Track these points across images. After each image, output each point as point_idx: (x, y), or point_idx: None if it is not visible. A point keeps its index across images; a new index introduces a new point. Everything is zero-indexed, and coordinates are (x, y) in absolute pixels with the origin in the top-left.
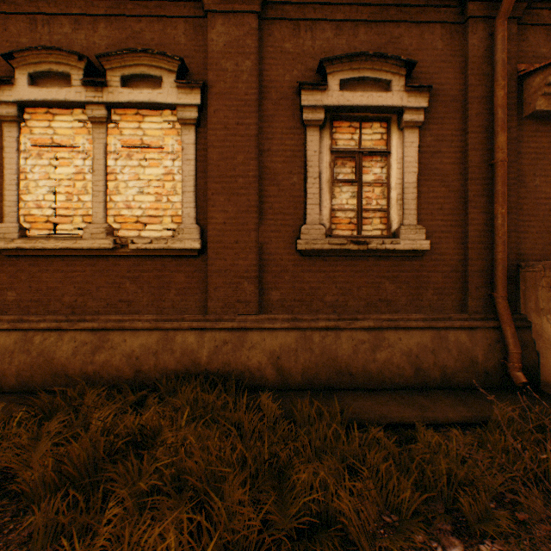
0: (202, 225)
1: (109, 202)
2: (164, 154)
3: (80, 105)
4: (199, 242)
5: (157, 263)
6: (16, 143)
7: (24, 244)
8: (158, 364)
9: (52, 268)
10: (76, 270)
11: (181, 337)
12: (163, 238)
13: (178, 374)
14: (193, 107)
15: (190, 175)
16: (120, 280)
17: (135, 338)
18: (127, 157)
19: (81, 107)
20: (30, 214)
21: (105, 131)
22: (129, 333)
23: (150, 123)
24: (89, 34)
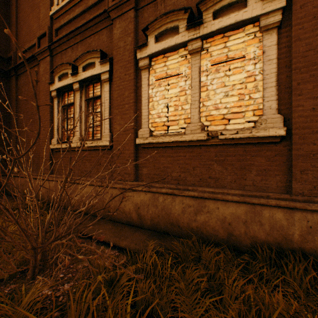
0: (283, 115)
1: (201, 107)
2: (244, 62)
3: (183, 45)
4: (283, 129)
5: (239, 149)
6: (147, 81)
7: (152, 140)
8: (248, 232)
9: (166, 154)
10: (179, 156)
11: (267, 212)
12: (247, 129)
13: (267, 244)
14: (276, 11)
15: (271, 72)
16: (209, 162)
17: (225, 207)
18: (215, 72)
19: (183, 46)
20: (154, 122)
21: (199, 57)
22: (220, 203)
23: (232, 41)
24: None
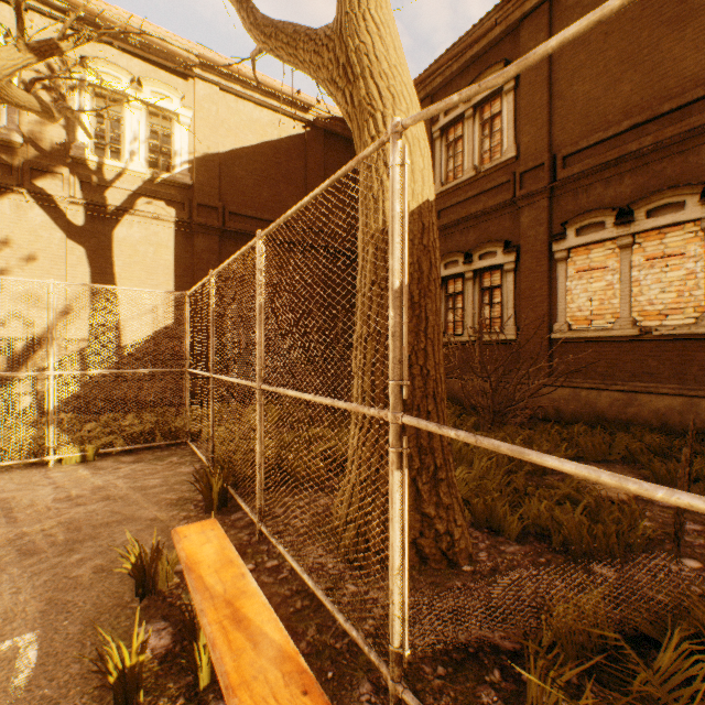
0: None
1: (632, 302)
2: (684, 259)
3: (610, 239)
4: None
5: (677, 345)
6: (564, 273)
7: (571, 335)
8: (682, 421)
9: (588, 349)
10: (605, 351)
11: (704, 403)
12: (684, 326)
13: (703, 431)
14: None
15: None
16: (642, 357)
17: (659, 400)
18: (648, 267)
19: (610, 240)
20: (572, 316)
21: (629, 252)
22: (653, 396)
23: (670, 237)
24: (615, 188)
